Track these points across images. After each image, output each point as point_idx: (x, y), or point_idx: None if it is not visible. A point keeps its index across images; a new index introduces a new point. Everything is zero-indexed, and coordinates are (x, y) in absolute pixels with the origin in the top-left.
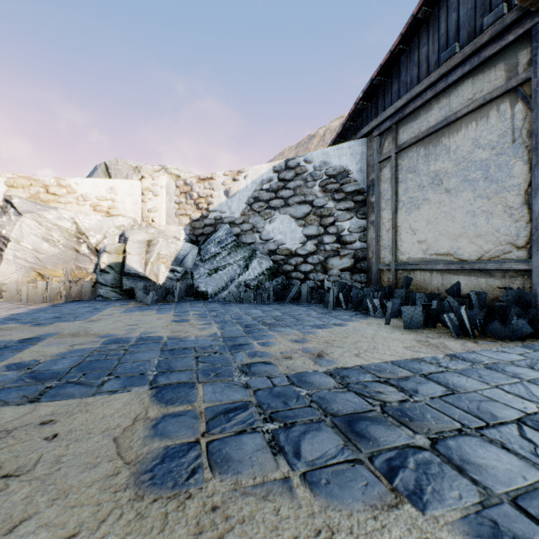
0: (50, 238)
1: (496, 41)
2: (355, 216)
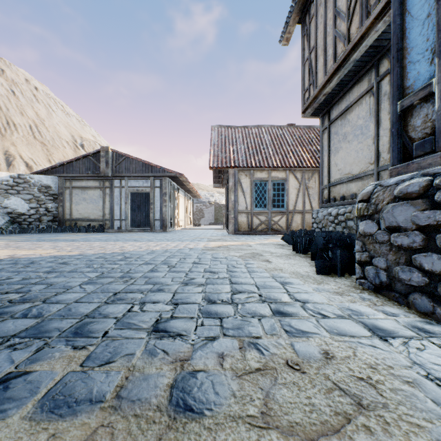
0: None
1: (98, 177)
2: (54, 202)
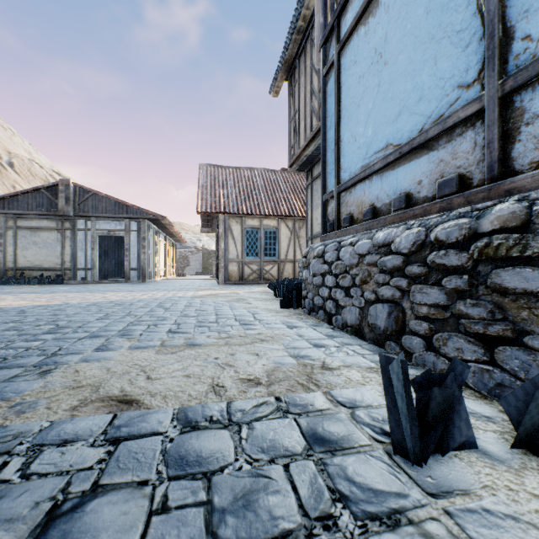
0: None
1: (55, 216)
2: None
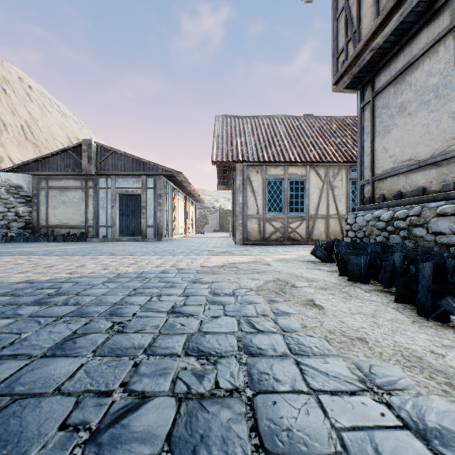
0: None
1: (79, 176)
2: (27, 206)
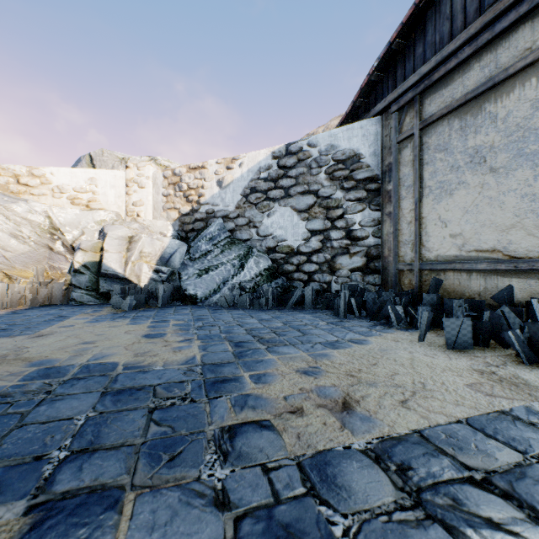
0: (19, 234)
1: None
2: (368, 207)
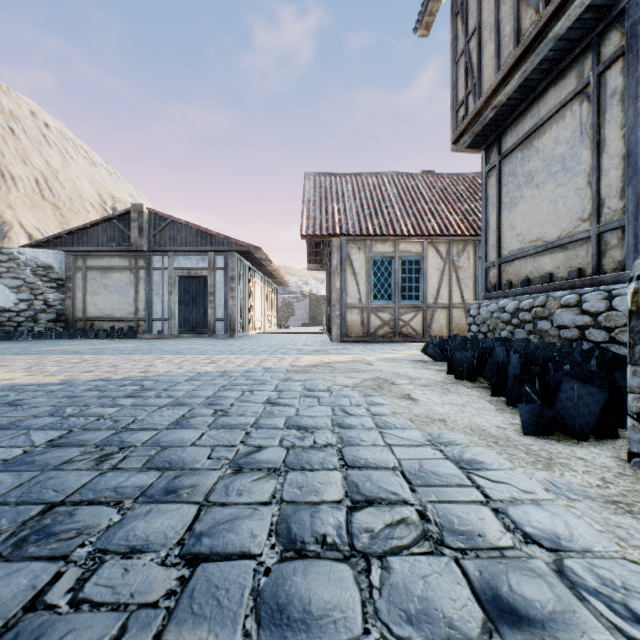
0: None
1: (127, 253)
2: (58, 291)
